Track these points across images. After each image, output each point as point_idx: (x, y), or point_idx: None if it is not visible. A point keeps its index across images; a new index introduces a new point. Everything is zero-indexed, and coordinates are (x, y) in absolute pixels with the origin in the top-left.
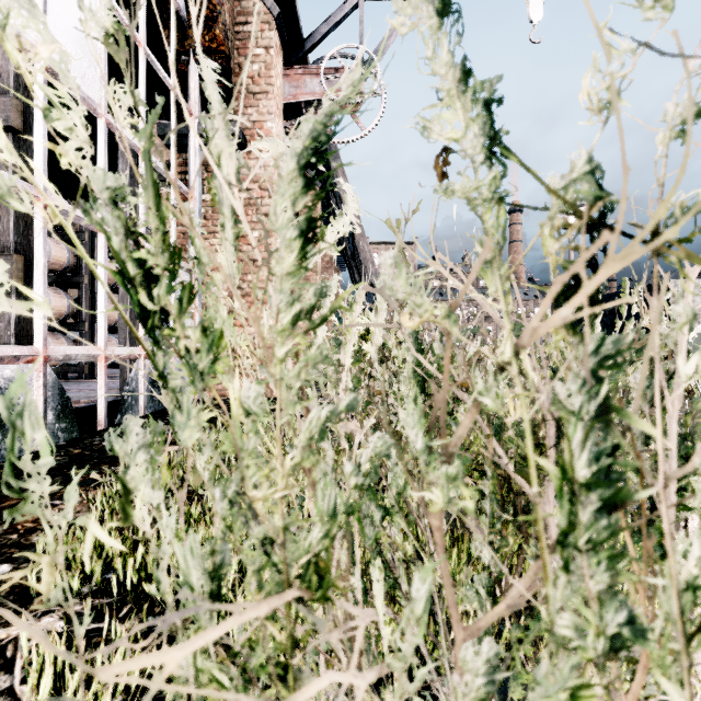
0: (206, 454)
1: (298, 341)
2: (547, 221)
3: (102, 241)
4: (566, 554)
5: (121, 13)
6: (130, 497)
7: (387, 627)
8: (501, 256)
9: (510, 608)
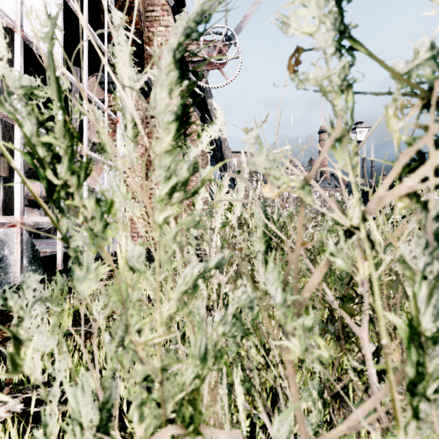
0: (102, 301)
1: (174, 209)
2: (391, 103)
3: None
4: (416, 402)
5: (72, 2)
6: (21, 348)
7: (246, 420)
8: (349, 135)
9: (350, 429)
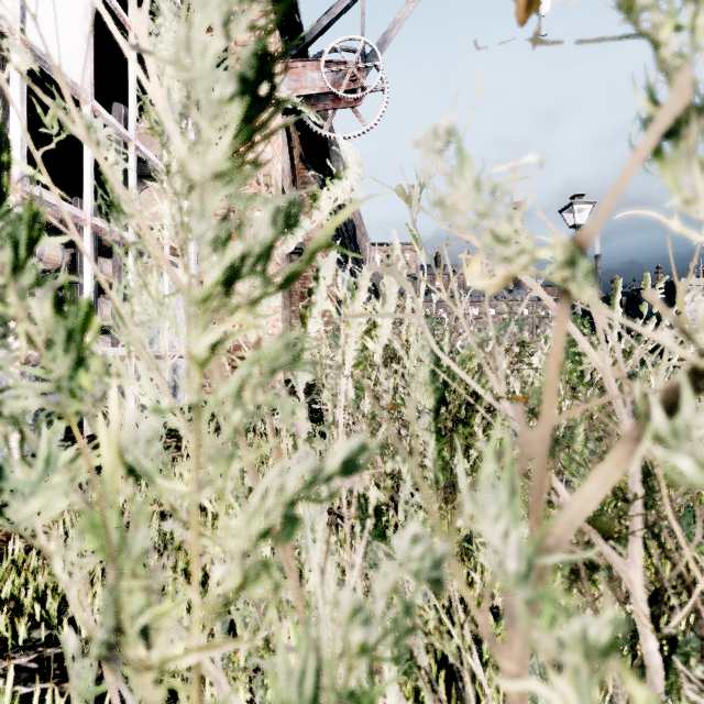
0: (82, 536)
1: (238, 320)
2: None
3: (88, 235)
4: None
5: None
6: None
7: None
8: (702, 119)
9: None
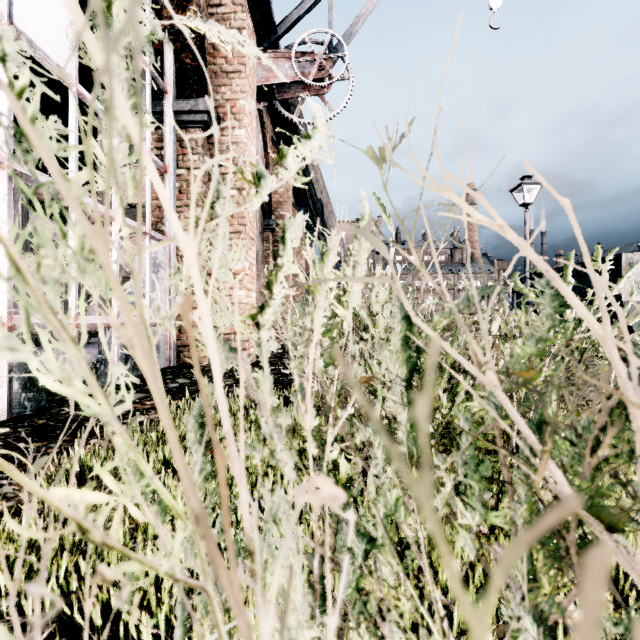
0: None
1: None
2: None
3: None
4: None
5: None
6: None
7: None
8: None
9: None
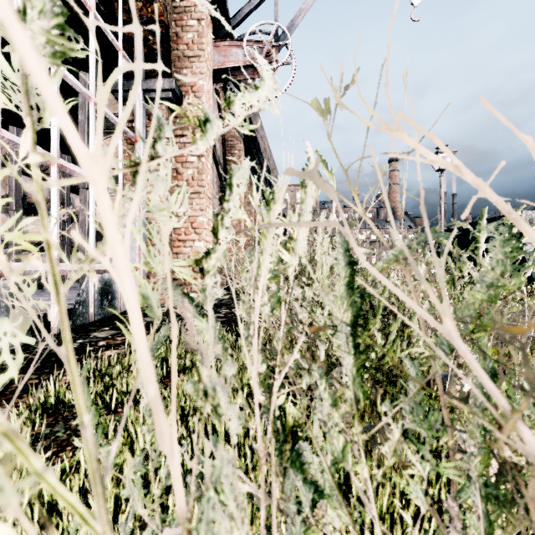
0: None
1: None
2: None
3: (54, 173)
4: None
5: None
6: None
7: None
8: None
9: None
